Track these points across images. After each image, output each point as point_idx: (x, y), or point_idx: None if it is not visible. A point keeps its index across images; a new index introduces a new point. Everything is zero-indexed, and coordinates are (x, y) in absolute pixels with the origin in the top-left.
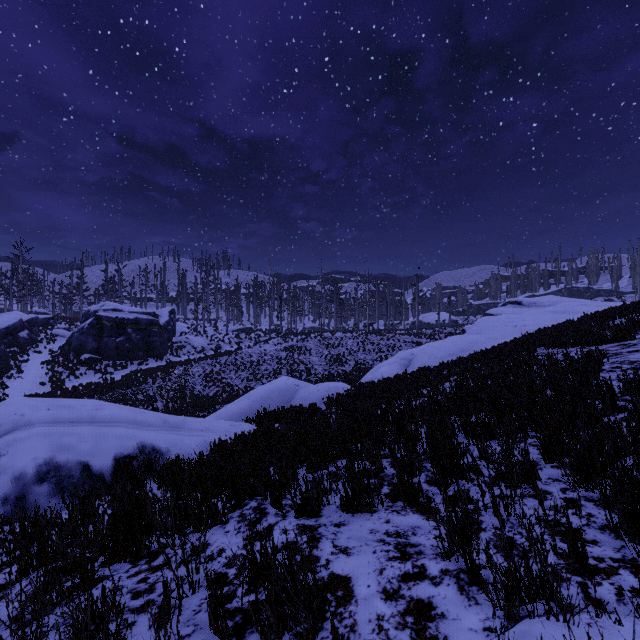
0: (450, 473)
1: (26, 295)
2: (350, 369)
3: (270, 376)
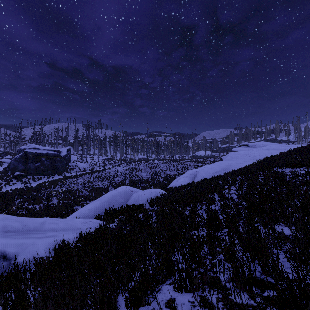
0: None
1: None
2: (162, 179)
3: (120, 183)
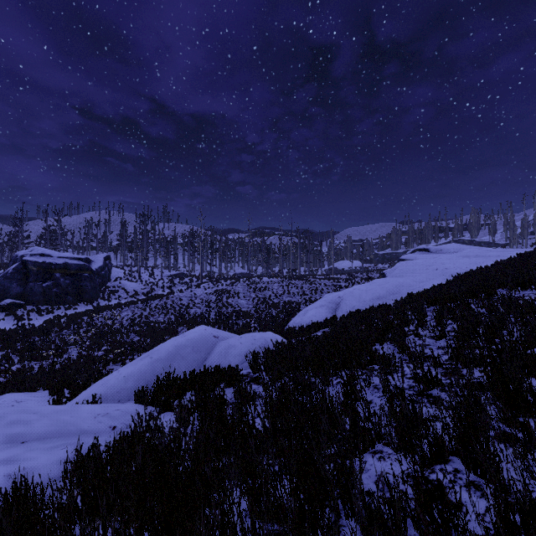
0: None
1: None
2: (276, 312)
3: (198, 319)
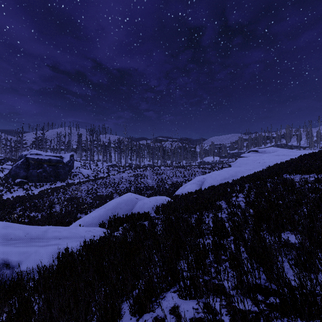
0: None
1: None
2: (169, 186)
3: (124, 191)
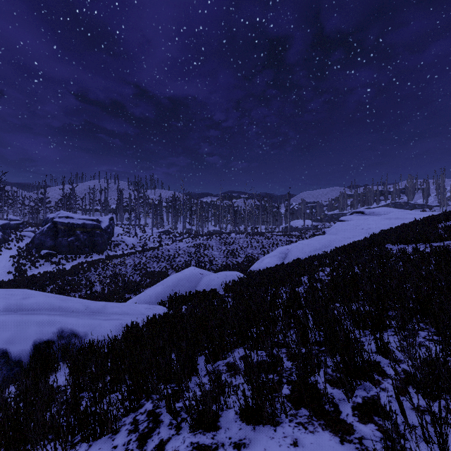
0: (354, 375)
1: (2, 206)
2: (241, 260)
3: (183, 266)
